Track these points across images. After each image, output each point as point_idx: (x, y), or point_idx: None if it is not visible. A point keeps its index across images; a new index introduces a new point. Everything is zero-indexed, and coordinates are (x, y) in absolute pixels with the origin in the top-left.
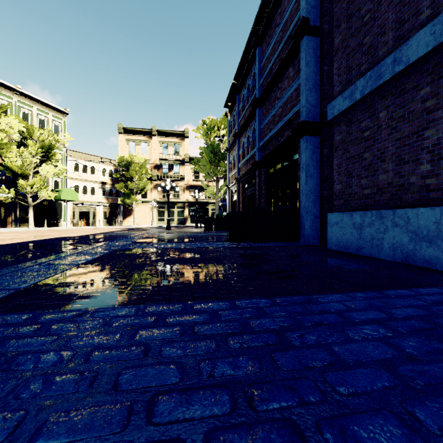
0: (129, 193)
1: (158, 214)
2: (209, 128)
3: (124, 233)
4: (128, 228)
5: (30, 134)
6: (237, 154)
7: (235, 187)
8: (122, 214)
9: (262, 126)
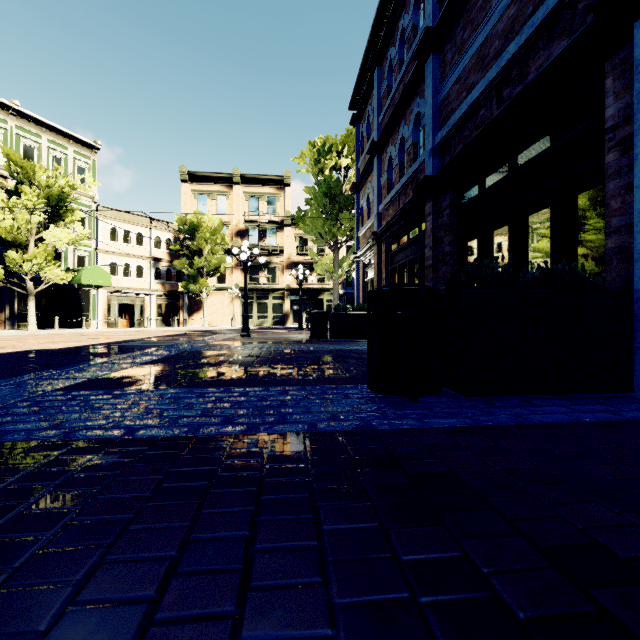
0: (196, 275)
1: (242, 308)
2: (321, 150)
3: (159, 342)
4: (189, 331)
5: (28, 176)
6: (375, 187)
7: (371, 255)
8: (186, 309)
9: (443, 94)
